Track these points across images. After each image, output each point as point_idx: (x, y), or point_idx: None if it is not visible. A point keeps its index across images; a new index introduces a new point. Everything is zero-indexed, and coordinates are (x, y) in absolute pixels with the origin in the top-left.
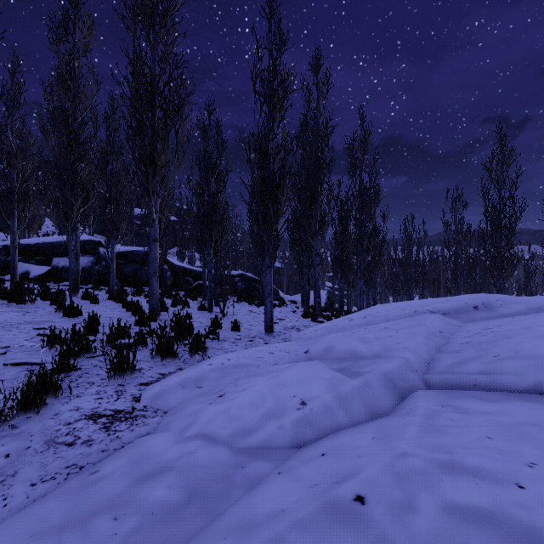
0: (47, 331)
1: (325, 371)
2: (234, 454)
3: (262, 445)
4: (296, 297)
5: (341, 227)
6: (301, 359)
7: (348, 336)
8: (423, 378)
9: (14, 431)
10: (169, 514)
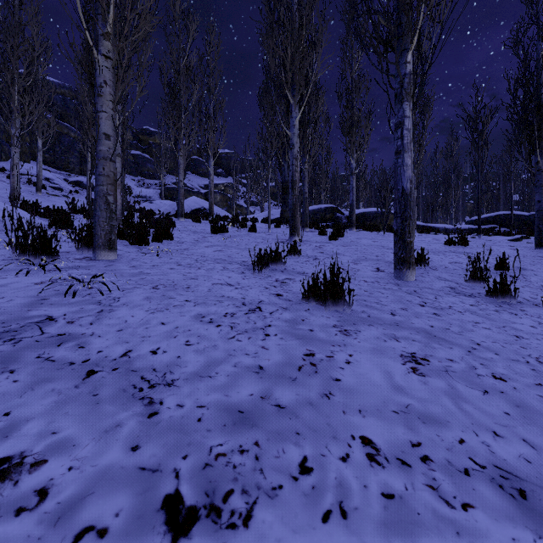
0: None
1: None
2: None
3: None
4: None
5: None
6: None
7: None
8: None
9: None
10: None
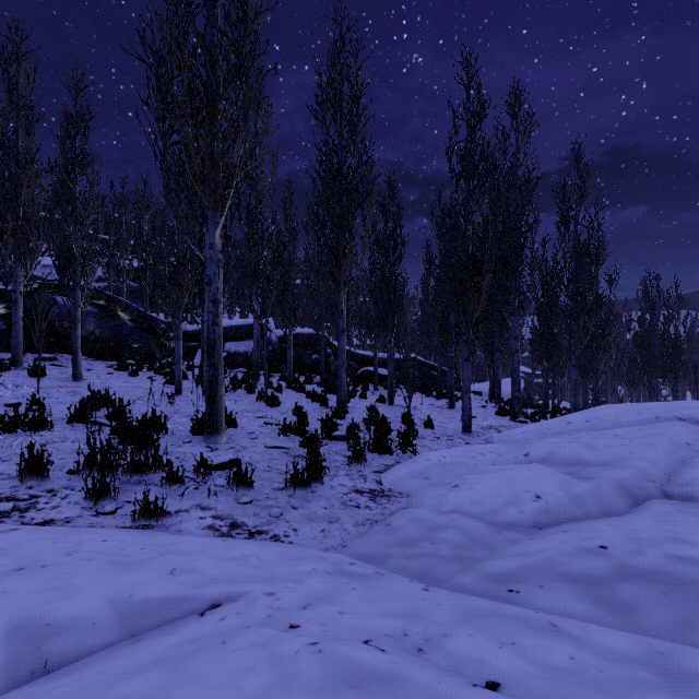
0: (271, 421)
1: (554, 473)
2: (488, 525)
3: (508, 523)
4: (479, 387)
5: (546, 299)
6: (521, 462)
7: (570, 441)
8: (662, 489)
9: (316, 494)
10: (465, 546)
